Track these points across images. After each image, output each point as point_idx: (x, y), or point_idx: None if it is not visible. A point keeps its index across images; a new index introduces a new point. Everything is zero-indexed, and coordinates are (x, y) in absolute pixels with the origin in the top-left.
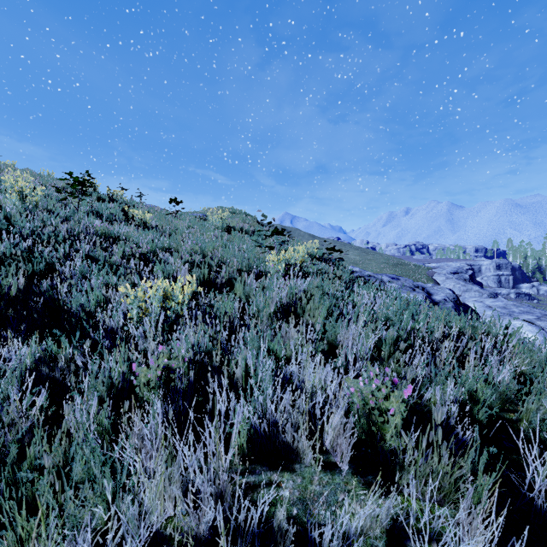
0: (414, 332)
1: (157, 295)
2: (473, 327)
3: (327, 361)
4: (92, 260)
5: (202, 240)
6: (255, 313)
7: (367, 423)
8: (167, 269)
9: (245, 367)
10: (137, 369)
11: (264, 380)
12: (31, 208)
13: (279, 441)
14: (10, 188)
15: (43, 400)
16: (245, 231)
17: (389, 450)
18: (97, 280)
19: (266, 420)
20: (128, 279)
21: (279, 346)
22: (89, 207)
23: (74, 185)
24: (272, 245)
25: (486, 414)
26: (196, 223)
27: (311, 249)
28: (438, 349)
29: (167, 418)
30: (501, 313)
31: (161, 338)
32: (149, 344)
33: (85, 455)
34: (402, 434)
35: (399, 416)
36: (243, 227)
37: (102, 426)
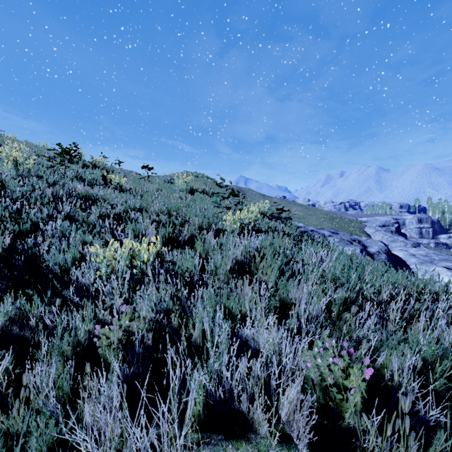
0: (361, 292)
1: (124, 255)
2: (415, 285)
3: (279, 317)
4: (72, 220)
5: (168, 201)
6: (213, 269)
7: (322, 394)
8: (137, 227)
9: (202, 327)
10: (100, 330)
11: (220, 342)
12: (24, 175)
13: (234, 408)
14: (6, 157)
15: (6, 364)
16: (206, 192)
17: (347, 428)
18: (75, 238)
19: (221, 386)
20: (103, 237)
21: (235, 305)
22: (74, 173)
23: (61, 155)
24: (228, 205)
25: (444, 386)
26: (164, 186)
27: (262, 208)
28: (386, 309)
29: (126, 380)
30: (423, 260)
31: (126, 294)
32: (115, 301)
33: (45, 419)
34: (364, 418)
35: (359, 396)
36: (204, 189)
37: (64, 389)
